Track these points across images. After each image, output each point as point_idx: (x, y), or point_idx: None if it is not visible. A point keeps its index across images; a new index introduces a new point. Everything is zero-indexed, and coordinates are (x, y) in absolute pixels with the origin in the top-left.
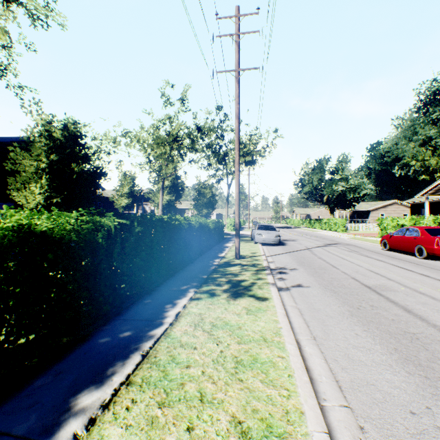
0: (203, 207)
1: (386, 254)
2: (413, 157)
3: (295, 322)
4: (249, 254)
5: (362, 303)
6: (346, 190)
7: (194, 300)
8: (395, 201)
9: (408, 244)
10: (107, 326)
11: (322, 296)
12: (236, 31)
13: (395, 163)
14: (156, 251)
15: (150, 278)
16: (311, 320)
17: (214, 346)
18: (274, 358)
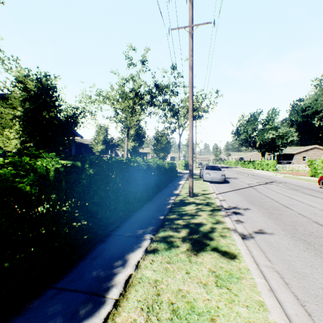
0: (160, 151)
1: None
2: None
3: (285, 303)
4: (201, 192)
5: None
6: (275, 137)
7: (149, 253)
8: (315, 146)
9: None
10: (32, 303)
11: (297, 250)
12: None
13: (315, 116)
14: (112, 193)
15: (106, 221)
16: (306, 299)
17: None
18: None
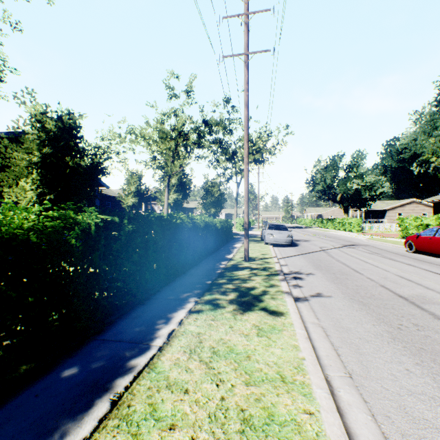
0: (211, 206)
1: (412, 256)
2: (433, 153)
3: (320, 348)
4: (260, 256)
5: (403, 321)
6: (361, 188)
7: (193, 313)
8: (414, 200)
9: (439, 246)
10: (80, 350)
11: (350, 310)
12: (245, 10)
13: (413, 160)
14: (152, 254)
15: (145, 284)
16: (340, 345)
17: (213, 389)
18: (299, 415)
